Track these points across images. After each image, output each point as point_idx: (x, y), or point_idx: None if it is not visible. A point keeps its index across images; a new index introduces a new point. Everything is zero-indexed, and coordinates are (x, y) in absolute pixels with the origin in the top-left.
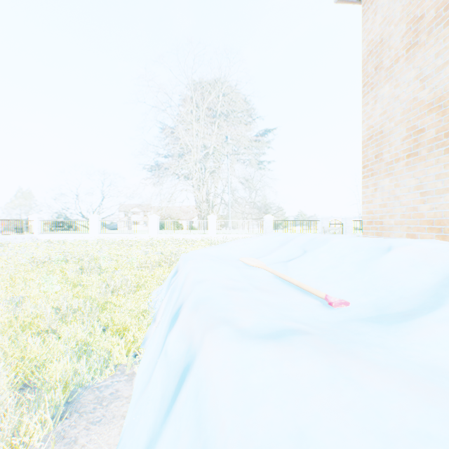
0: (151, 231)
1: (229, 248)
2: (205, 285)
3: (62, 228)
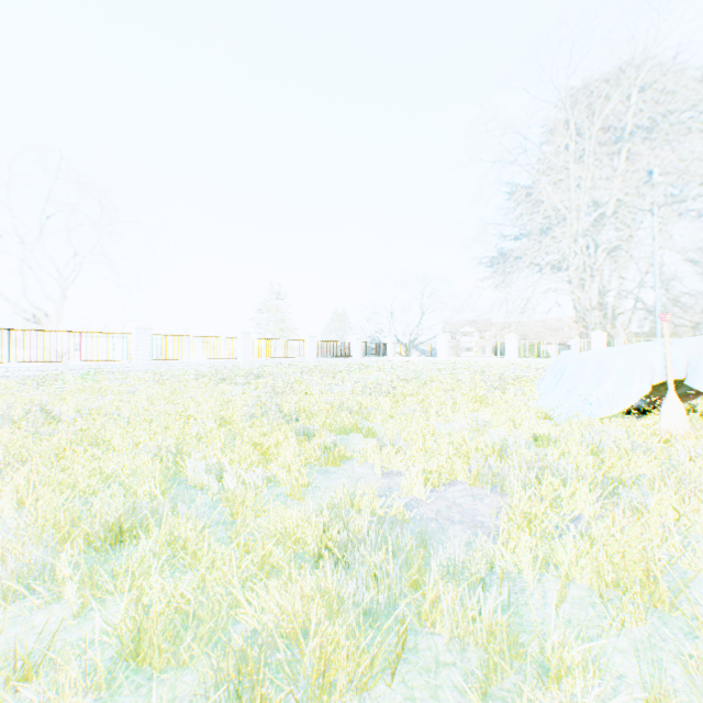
0: (507, 355)
1: (593, 352)
2: (568, 356)
3: (411, 351)
